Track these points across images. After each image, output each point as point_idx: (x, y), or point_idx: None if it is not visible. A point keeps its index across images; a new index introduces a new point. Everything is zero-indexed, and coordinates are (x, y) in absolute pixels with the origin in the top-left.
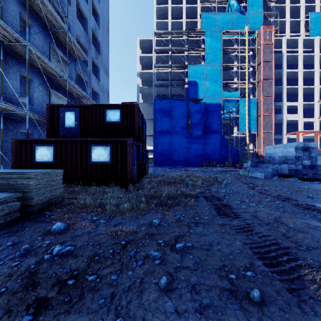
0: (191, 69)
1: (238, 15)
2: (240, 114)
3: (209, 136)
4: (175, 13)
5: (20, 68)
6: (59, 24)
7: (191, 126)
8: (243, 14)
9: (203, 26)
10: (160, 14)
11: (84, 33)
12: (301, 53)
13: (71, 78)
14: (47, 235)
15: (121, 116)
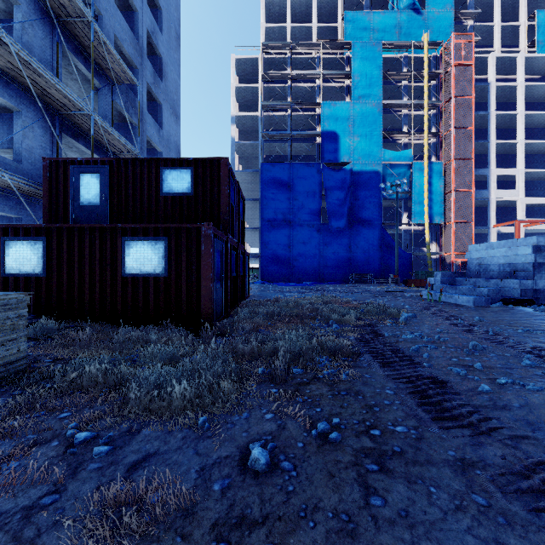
0: (328, 110)
1: (411, 16)
2: (414, 189)
3: (359, 228)
4: (299, 12)
5: None
6: (75, 5)
7: (328, 211)
8: (419, 13)
9: (348, 35)
10: (271, 15)
11: (131, 37)
12: (522, 83)
13: (105, 118)
14: None
15: (193, 181)
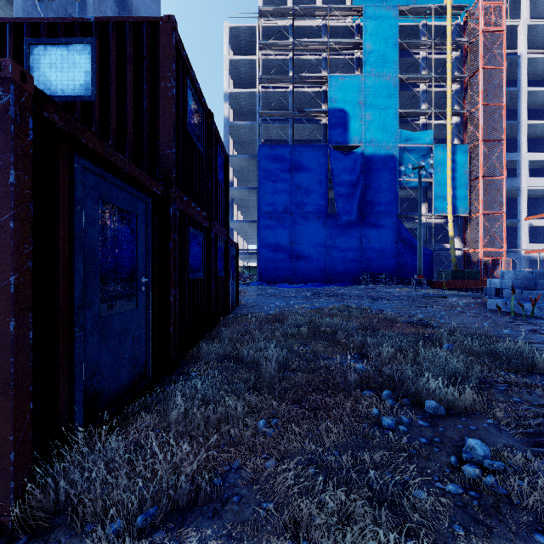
0: (335, 84)
1: None
2: (435, 176)
3: (371, 221)
4: None
5: None
6: None
7: (335, 200)
8: None
9: (357, 2)
10: None
11: None
12: None
13: None
14: None
15: (96, 70)
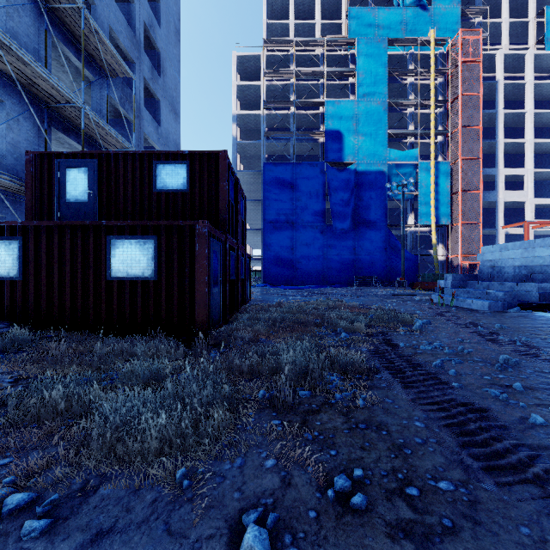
0: (331, 108)
1: (417, 12)
2: (420, 190)
3: (364, 230)
4: (302, 9)
5: None
6: None
7: (332, 212)
8: (425, 9)
9: (352, 32)
10: (274, 12)
11: (127, 29)
12: (531, 80)
13: (99, 113)
14: None
15: (189, 177)
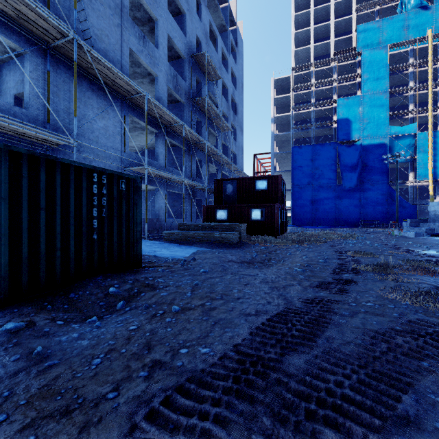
0: (342, 104)
1: (418, 13)
2: (418, 154)
3: (368, 187)
4: (320, 32)
5: (196, 155)
6: (217, 114)
7: (341, 175)
8: (426, 9)
9: (360, 43)
10: (299, 40)
11: (226, 104)
12: None
13: (219, 149)
14: (254, 246)
15: (267, 184)
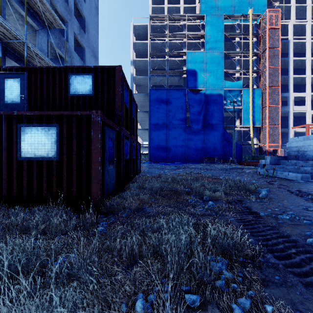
0: (190, 56)
1: None
2: (243, 105)
3: (209, 129)
4: None
5: None
6: None
7: (190, 118)
8: None
9: (202, 11)
10: (156, 0)
11: (62, 0)
12: (309, 40)
13: (42, 51)
14: None
15: (94, 84)
